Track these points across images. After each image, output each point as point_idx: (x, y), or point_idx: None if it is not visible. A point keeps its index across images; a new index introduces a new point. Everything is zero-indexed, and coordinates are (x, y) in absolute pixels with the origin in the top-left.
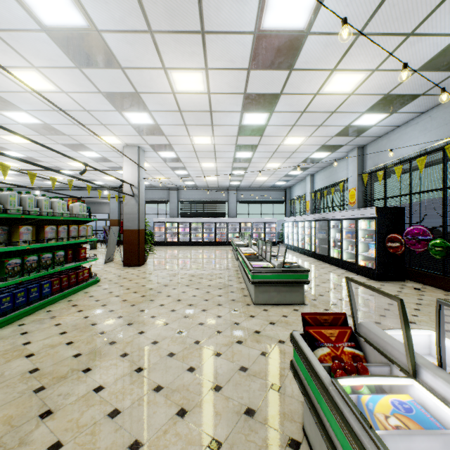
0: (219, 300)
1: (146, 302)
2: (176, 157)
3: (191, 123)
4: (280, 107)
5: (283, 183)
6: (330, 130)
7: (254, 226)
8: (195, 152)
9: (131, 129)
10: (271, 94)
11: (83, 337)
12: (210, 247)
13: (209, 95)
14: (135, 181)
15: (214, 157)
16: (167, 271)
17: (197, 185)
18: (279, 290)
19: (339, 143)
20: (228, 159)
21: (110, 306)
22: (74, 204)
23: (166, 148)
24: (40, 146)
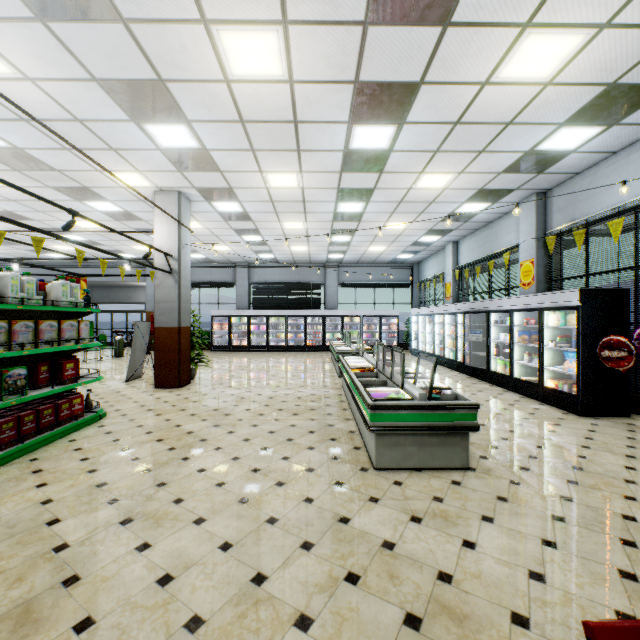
0: (310, 459)
1: (174, 464)
2: (242, 212)
3: (263, 146)
4: (418, 112)
5: (409, 256)
6: (496, 160)
7: (364, 321)
8: (273, 202)
9: (162, 158)
10: (404, 84)
11: (13, 563)
12: (298, 354)
13: (291, 87)
14: (173, 248)
15: (302, 212)
16: (225, 397)
17: (279, 259)
18: (422, 441)
19: (508, 186)
20: (325, 216)
21: (103, 474)
22: (53, 284)
23: (226, 196)
24: (19, 192)
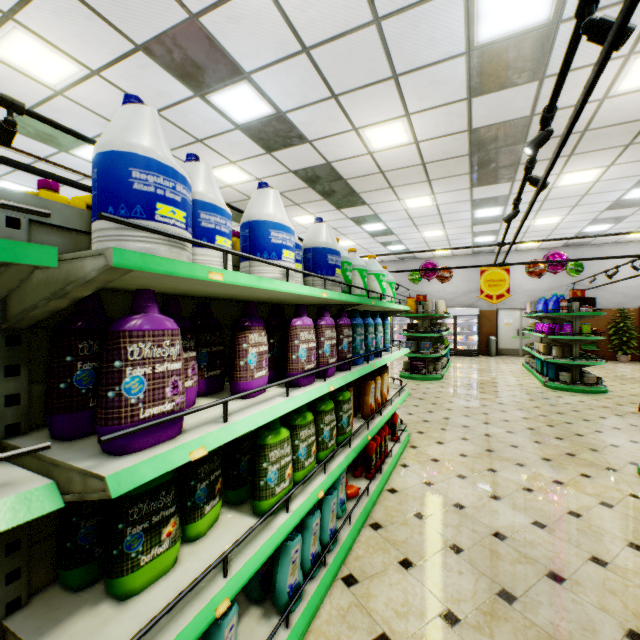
0: None
1: None
2: None
3: None
4: None
5: None
6: None
7: None
8: None
9: None
10: None
11: None
12: None
13: None
14: None
15: None
16: None
17: None
18: None
19: None
20: None
21: None
22: None
23: None
24: None
